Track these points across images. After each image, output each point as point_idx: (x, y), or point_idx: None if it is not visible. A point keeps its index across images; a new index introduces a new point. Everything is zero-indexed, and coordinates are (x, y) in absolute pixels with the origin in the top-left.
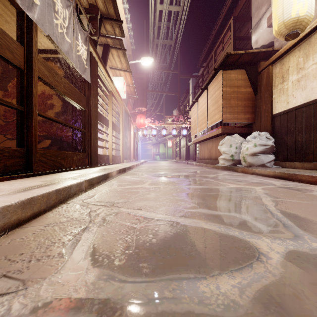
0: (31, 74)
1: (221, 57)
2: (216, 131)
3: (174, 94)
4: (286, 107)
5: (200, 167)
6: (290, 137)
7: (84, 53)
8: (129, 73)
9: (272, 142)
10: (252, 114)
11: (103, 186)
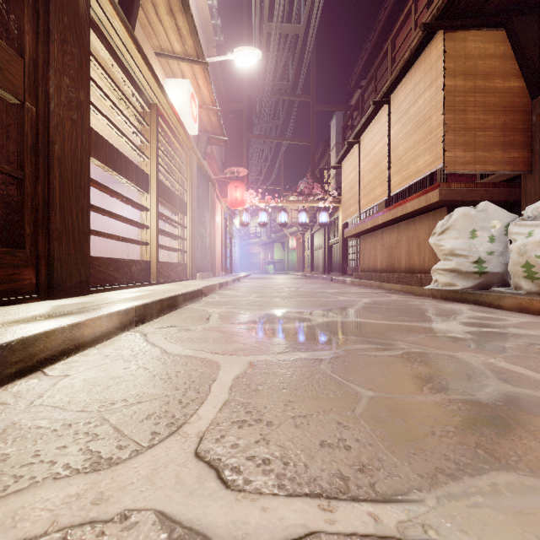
0: None
1: (409, 46)
2: (418, 198)
3: (303, 142)
4: None
5: (366, 289)
6: None
7: None
8: (203, 69)
9: None
10: (525, 149)
11: None
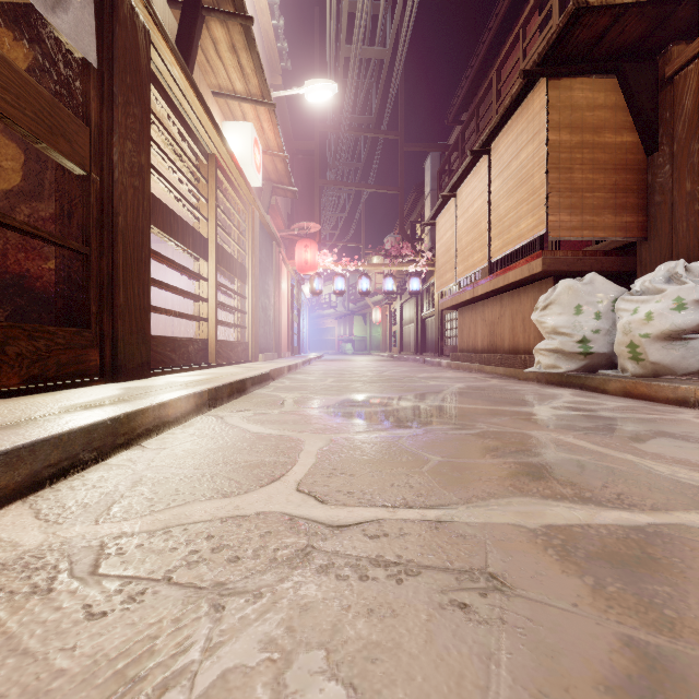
0: None
1: (517, 79)
2: (521, 267)
3: (389, 190)
4: None
5: (464, 372)
6: None
7: None
8: (269, 111)
9: None
10: (640, 212)
11: (24, 515)
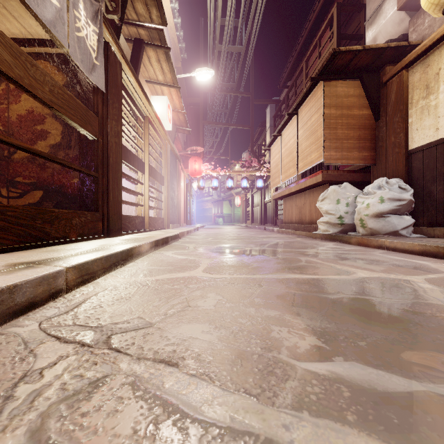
0: None
1: (316, 69)
2: (312, 178)
3: (245, 127)
4: (434, 137)
5: (285, 235)
6: (443, 186)
7: (92, 38)
8: (176, 90)
9: (410, 194)
10: (372, 151)
11: (114, 276)
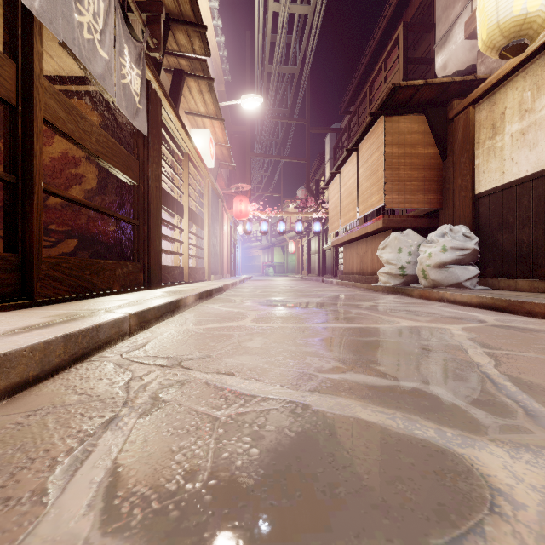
0: (31, 114)
1: (381, 95)
2: (373, 223)
3: (299, 160)
4: (500, 181)
5: (344, 287)
6: (508, 234)
7: (135, 82)
8: (220, 122)
9: (474, 243)
10: (438, 193)
11: (166, 325)
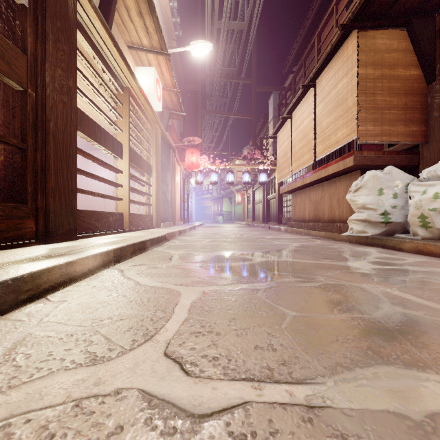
0: None
1: (332, 40)
2: (337, 163)
3: (246, 117)
4: None
5: (297, 235)
6: None
7: None
8: (166, 59)
9: None
10: (422, 124)
11: None
